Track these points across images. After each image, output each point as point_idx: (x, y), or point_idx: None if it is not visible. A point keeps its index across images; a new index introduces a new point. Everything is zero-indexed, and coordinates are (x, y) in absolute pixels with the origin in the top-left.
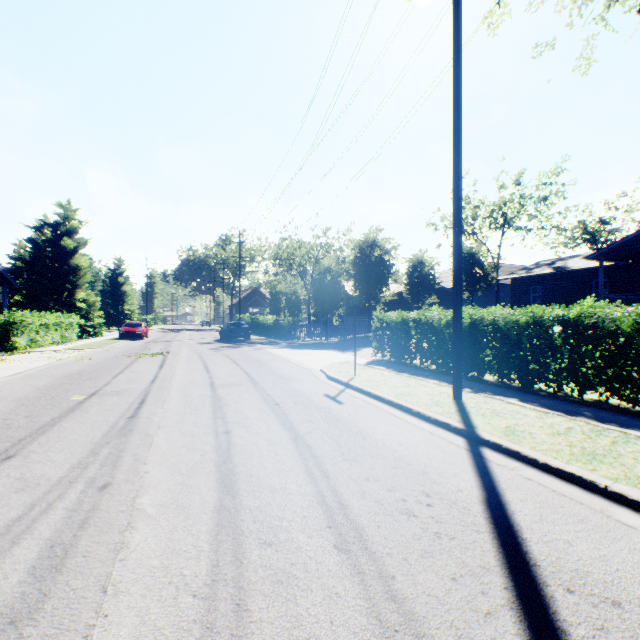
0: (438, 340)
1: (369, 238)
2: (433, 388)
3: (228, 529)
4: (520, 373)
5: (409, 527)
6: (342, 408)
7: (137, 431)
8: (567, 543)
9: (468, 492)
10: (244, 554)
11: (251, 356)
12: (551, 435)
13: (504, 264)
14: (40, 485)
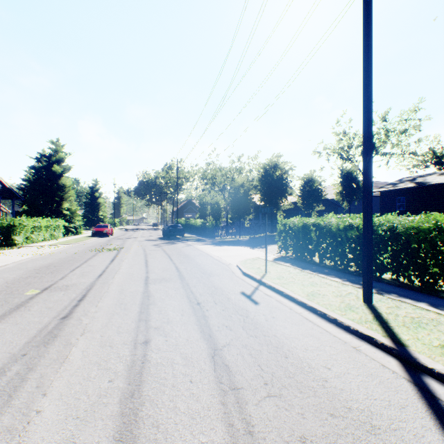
0: (336, 242)
1: (272, 162)
2: (339, 288)
3: None
4: (423, 276)
5: None
6: (258, 310)
7: (60, 338)
8: None
9: None
10: None
11: (183, 251)
12: None
13: None
14: None
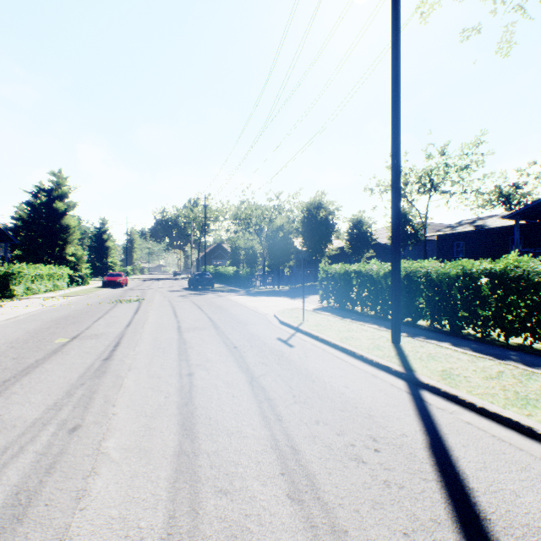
0: (377, 289)
1: (315, 201)
2: (373, 332)
3: (186, 476)
4: (451, 319)
5: (359, 475)
6: (293, 351)
7: (110, 373)
8: (514, 494)
9: (412, 437)
10: (200, 504)
11: (214, 302)
12: (485, 379)
13: (431, 223)
14: (15, 427)
